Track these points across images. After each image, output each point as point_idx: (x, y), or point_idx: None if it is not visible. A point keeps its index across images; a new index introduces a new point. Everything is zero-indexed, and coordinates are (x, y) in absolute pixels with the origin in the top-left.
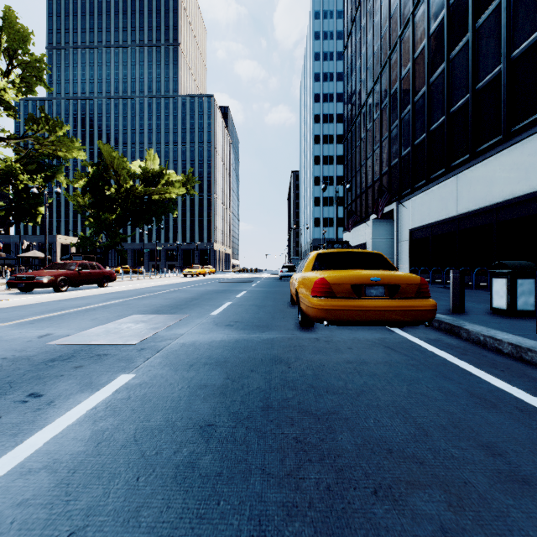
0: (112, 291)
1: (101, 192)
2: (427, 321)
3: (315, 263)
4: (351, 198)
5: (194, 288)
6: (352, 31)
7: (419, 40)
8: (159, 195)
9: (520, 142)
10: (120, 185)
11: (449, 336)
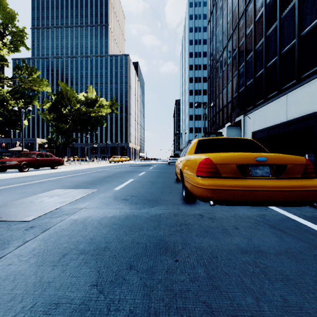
0: (58, 171)
1: (59, 111)
2: (316, 202)
3: (197, 148)
4: (213, 114)
5: (112, 169)
6: (213, 10)
7: (258, 9)
8: (95, 113)
9: None
10: (71, 107)
11: None
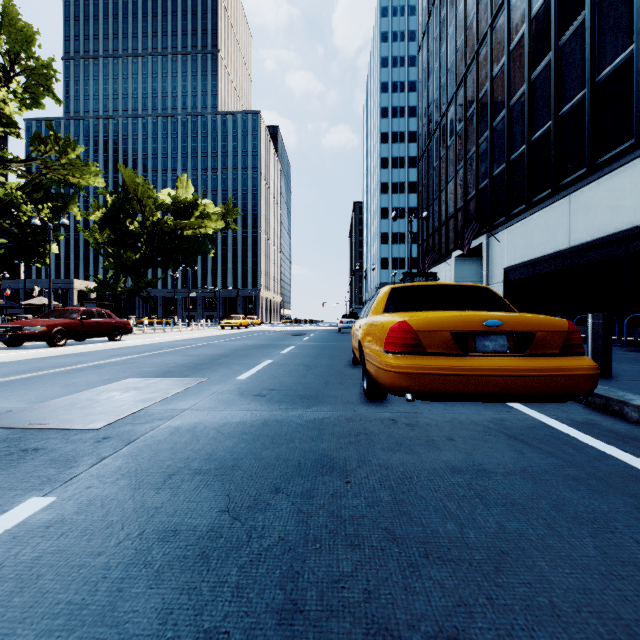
0: (123, 346)
1: (122, 226)
2: (583, 395)
3: (389, 302)
4: (428, 232)
5: (229, 342)
6: (429, 25)
7: (516, 27)
8: (192, 229)
9: None
10: (145, 218)
11: (604, 415)
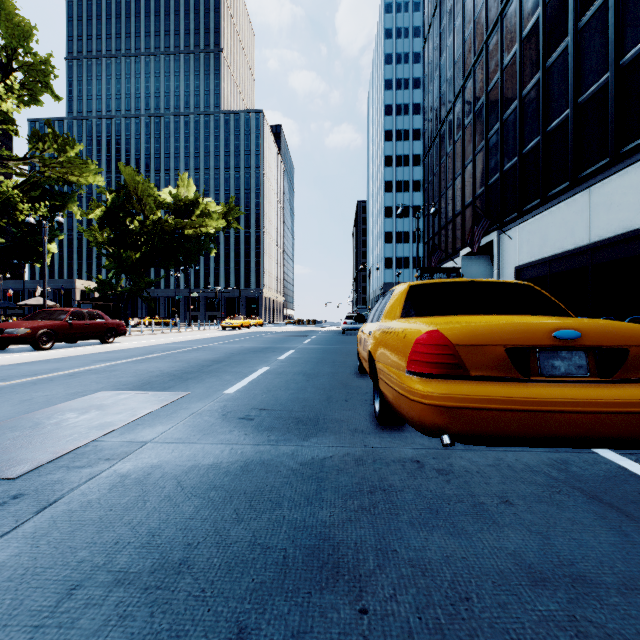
0: (113, 349)
1: (122, 225)
2: None
3: (408, 303)
4: (434, 230)
5: (226, 344)
6: (435, 18)
7: (529, 12)
8: (193, 228)
9: None
10: (145, 217)
11: None
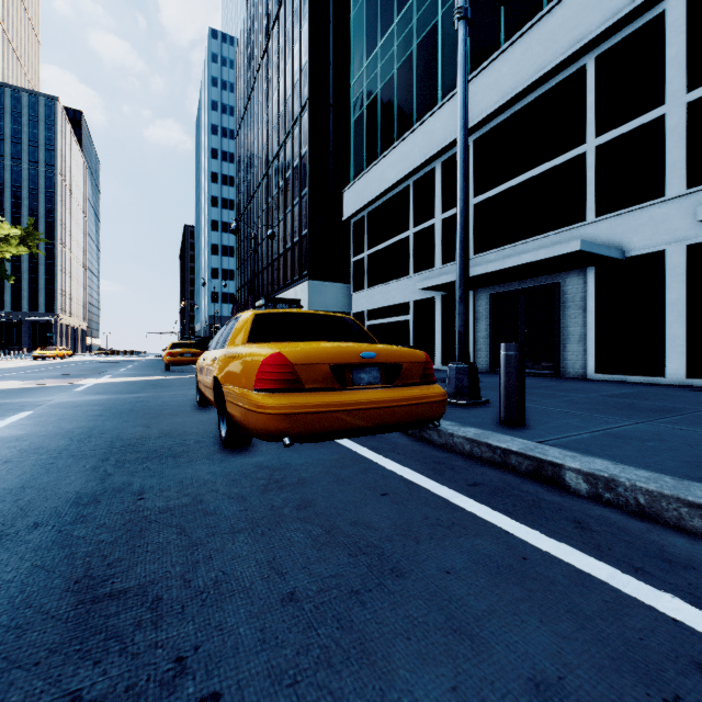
0: (2, 368)
1: None
2: None
3: (171, 347)
4: (242, 283)
5: (80, 365)
6: (242, 125)
7: (276, 185)
8: None
9: (303, 283)
10: None
11: None
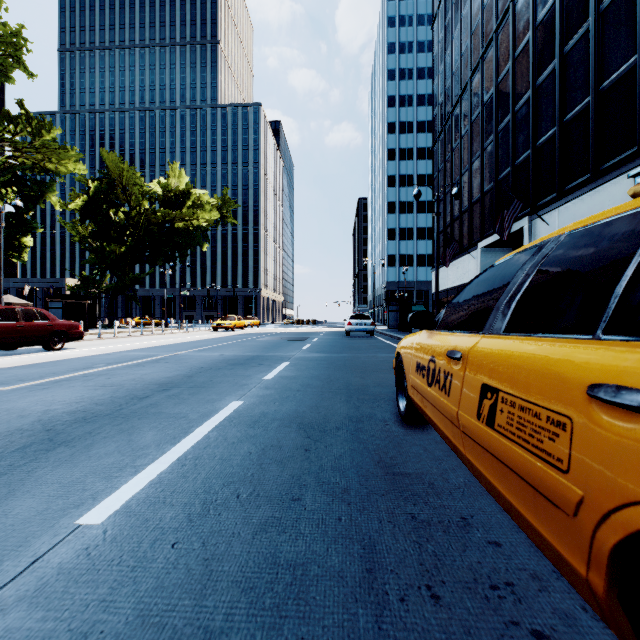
0: (45, 360)
1: (105, 217)
2: None
3: None
4: (445, 222)
5: (203, 352)
6: None
7: None
8: (183, 221)
9: None
10: (131, 208)
11: None
